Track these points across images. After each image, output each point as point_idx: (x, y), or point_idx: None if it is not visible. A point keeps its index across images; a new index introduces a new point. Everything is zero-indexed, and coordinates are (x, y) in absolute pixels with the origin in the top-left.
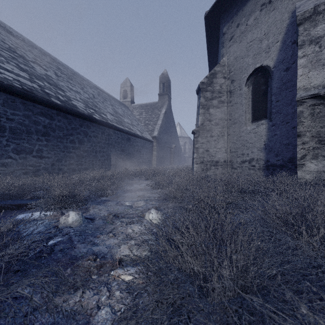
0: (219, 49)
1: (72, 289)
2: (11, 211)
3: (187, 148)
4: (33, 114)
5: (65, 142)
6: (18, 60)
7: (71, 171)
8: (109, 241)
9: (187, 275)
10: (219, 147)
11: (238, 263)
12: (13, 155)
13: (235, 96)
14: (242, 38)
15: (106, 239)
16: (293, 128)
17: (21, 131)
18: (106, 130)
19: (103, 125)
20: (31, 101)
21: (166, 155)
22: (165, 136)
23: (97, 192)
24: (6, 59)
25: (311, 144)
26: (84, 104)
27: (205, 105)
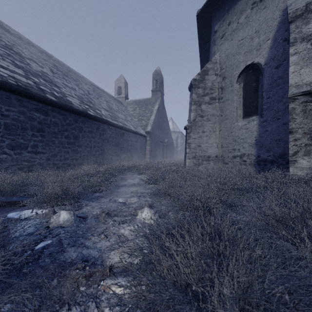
0: (211, 46)
1: (58, 304)
2: (3, 208)
3: (179, 142)
4: (28, 110)
5: (60, 137)
6: (14, 57)
7: (66, 166)
8: (100, 244)
9: (182, 291)
10: (211, 142)
11: (239, 279)
12: (8, 150)
13: (227, 92)
14: (234, 36)
15: (97, 241)
16: (284, 124)
17: (16, 127)
18: (100, 125)
19: (98, 120)
20: (26, 97)
21: (159, 149)
22: (158, 131)
23: (91, 187)
24: (1, 56)
25: (303, 141)
26: (79, 100)
27: (197, 102)
